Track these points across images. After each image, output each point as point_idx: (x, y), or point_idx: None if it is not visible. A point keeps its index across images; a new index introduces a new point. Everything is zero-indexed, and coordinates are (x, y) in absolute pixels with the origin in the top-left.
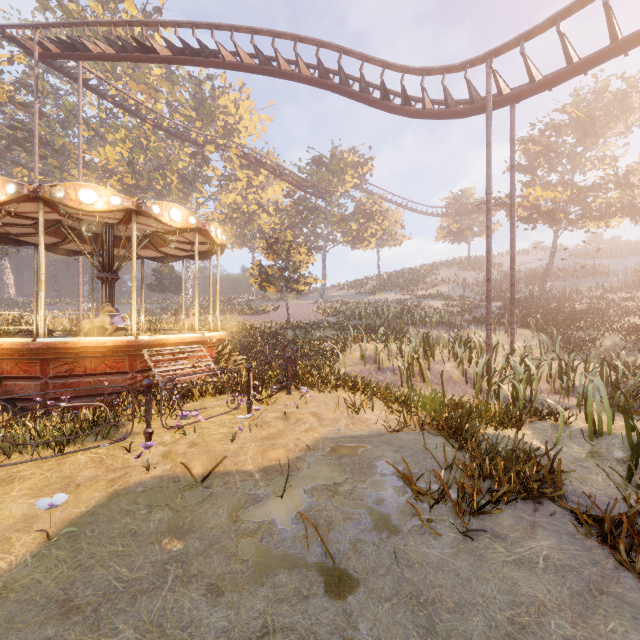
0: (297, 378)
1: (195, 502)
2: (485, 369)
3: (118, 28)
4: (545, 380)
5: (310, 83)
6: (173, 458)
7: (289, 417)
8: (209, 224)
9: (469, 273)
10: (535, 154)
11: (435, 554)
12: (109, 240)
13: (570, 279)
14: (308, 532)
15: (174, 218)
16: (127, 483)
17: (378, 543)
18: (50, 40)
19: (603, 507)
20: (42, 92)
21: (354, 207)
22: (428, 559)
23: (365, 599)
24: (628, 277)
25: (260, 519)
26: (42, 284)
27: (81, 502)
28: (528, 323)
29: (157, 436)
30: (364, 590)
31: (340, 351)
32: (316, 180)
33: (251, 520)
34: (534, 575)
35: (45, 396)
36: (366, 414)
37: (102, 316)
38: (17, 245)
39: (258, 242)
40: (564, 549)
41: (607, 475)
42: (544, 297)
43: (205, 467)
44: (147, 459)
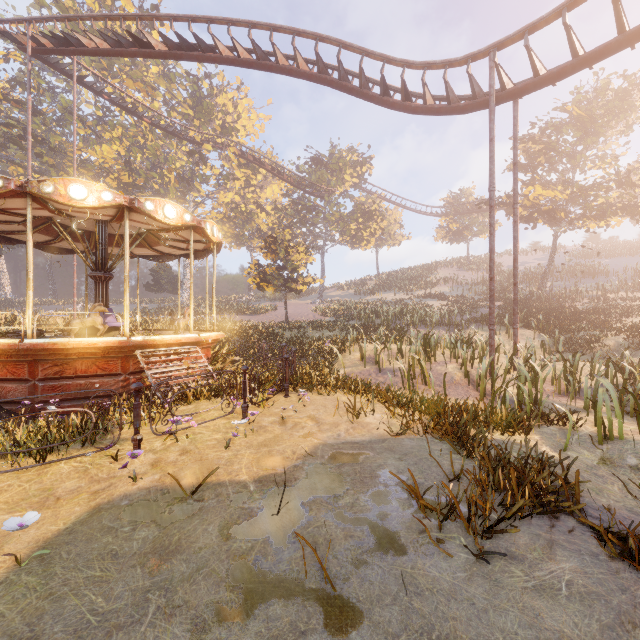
0: (295, 380)
1: (184, 517)
2: (488, 370)
3: (115, 25)
4: (549, 381)
5: (309, 78)
6: (162, 467)
7: (287, 421)
8: (205, 221)
9: (468, 273)
10: (535, 153)
11: (446, 579)
12: (102, 238)
13: (570, 279)
14: (306, 552)
15: (168, 215)
16: (111, 496)
17: (383, 565)
18: (44, 35)
19: (624, 522)
20: (37, 89)
21: (353, 206)
22: (439, 585)
23: (370, 635)
24: (628, 277)
25: (254, 537)
26: (30, 283)
27: (59, 518)
28: (529, 323)
29: (147, 442)
30: (369, 624)
31: (339, 352)
32: (315, 179)
33: (244, 538)
34: (557, 604)
35: (33, 399)
36: (367, 418)
37: (94, 316)
38: (8, 243)
39: (256, 242)
40: (588, 572)
41: (624, 485)
42: (544, 297)
43: (196, 477)
44: (134, 469)
